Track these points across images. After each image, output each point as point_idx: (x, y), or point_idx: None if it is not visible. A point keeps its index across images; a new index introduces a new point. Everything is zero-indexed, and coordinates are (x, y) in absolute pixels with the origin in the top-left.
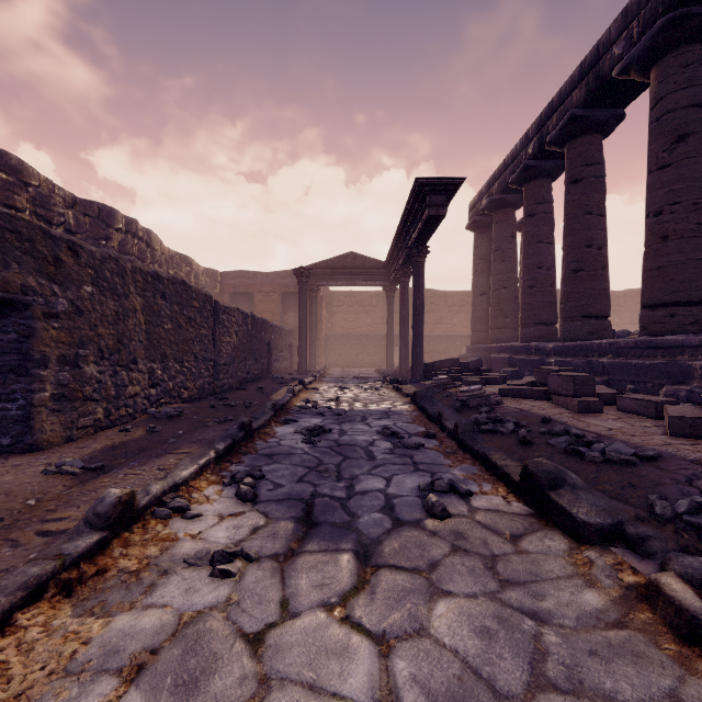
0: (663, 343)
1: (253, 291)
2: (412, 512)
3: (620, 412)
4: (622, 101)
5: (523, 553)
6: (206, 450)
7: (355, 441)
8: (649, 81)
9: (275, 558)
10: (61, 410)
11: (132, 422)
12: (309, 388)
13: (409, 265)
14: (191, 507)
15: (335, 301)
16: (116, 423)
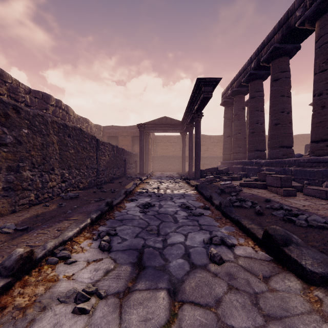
0: (323, 160)
1: (118, 135)
2: (201, 258)
3: (305, 196)
4: (299, 40)
5: (273, 291)
6: (86, 218)
7: (167, 211)
8: (314, 29)
9: (117, 295)
10: (9, 196)
11: (51, 201)
12: (144, 182)
13: (193, 122)
14: (71, 255)
15: (157, 140)
16: (42, 202)
